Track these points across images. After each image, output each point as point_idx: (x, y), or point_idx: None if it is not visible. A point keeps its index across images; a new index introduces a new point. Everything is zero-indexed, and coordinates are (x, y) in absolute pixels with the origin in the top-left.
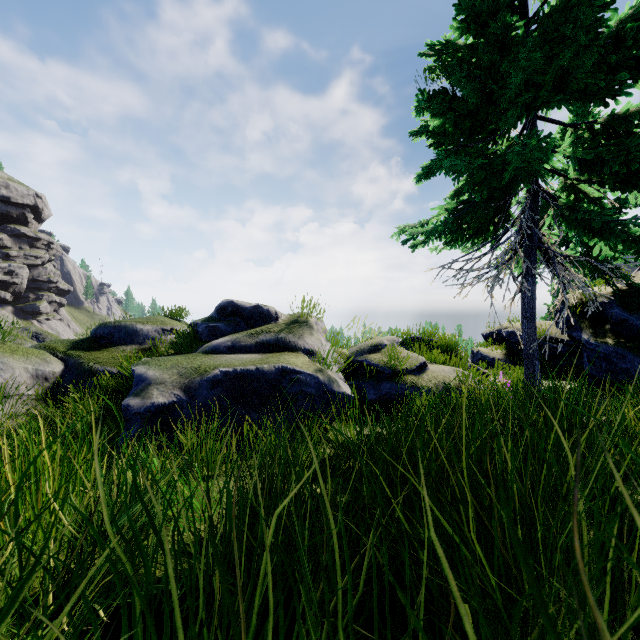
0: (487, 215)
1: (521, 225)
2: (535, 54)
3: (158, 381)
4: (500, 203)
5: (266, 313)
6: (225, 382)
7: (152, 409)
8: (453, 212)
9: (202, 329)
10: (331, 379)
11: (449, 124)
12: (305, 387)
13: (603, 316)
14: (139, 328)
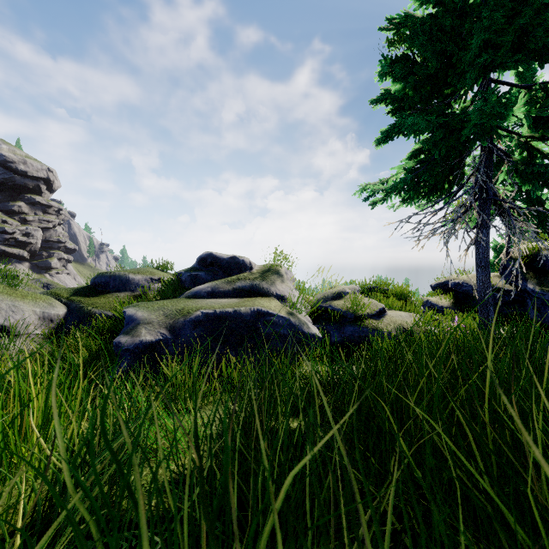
0: (442, 173)
1: (476, 181)
2: (497, 13)
3: (146, 321)
4: (456, 161)
5: (241, 263)
6: (206, 323)
7: (140, 346)
8: (411, 171)
9: (185, 277)
10: (301, 321)
11: (409, 88)
12: (278, 328)
13: (547, 267)
14: (131, 277)
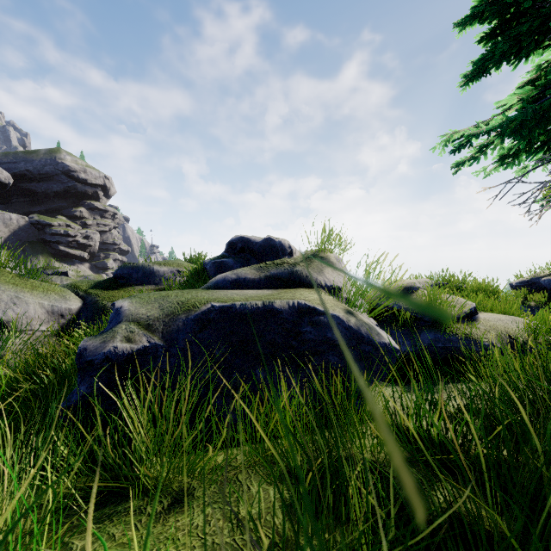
0: None
1: None
2: None
3: (131, 317)
4: None
5: (278, 246)
6: (219, 322)
7: (112, 357)
8: (527, 104)
9: (209, 266)
10: (366, 324)
11: None
12: (331, 333)
13: None
14: (156, 269)
